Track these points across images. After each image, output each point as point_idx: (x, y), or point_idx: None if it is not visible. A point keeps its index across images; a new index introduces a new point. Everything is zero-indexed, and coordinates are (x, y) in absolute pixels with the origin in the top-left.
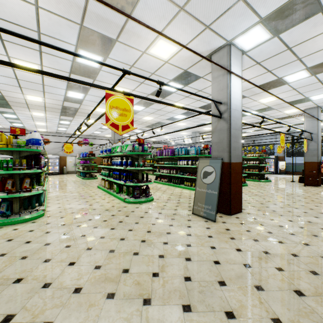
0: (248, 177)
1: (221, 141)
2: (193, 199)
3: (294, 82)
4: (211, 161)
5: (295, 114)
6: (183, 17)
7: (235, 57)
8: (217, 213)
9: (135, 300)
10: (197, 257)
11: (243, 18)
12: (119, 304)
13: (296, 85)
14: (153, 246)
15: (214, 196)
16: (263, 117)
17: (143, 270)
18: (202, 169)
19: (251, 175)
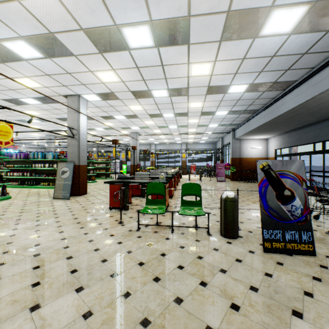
0: (99, 176)
1: (74, 152)
2: (52, 193)
3: (120, 119)
4: (67, 164)
5: (127, 134)
6: (48, 78)
7: (83, 103)
8: (71, 196)
9: (31, 221)
10: (59, 209)
11: (86, 90)
12: (24, 223)
13: (121, 121)
14: (31, 212)
15: (69, 184)
16: (102, 137)
17: (30, 217)
18: (61, 169)
19: (101, 175)
